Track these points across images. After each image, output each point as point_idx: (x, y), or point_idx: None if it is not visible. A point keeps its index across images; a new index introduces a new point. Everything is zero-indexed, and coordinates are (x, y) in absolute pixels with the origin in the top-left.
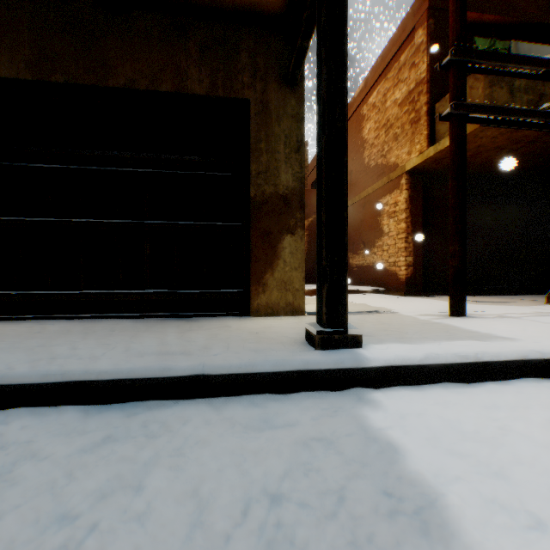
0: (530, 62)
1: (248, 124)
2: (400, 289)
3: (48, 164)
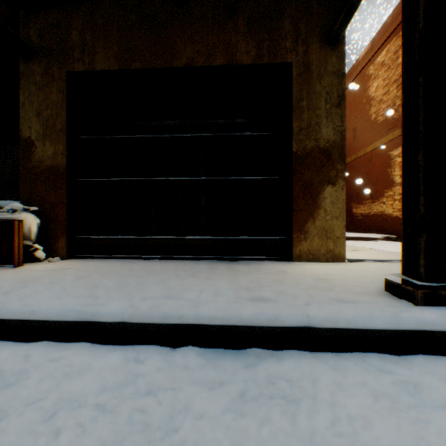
0: None
1: (290, 85)
2: None
3: (128, 135)
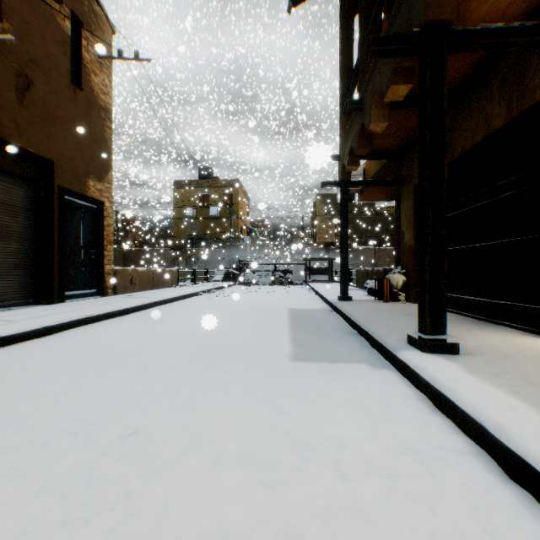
0: None
1: None
2: None
3: None
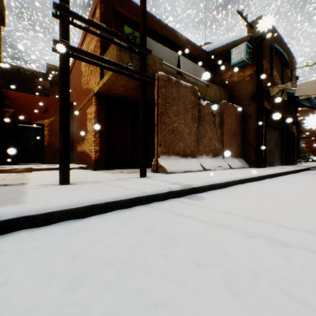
0: (114, 35)
1: None
2: (92, 166)
3: None
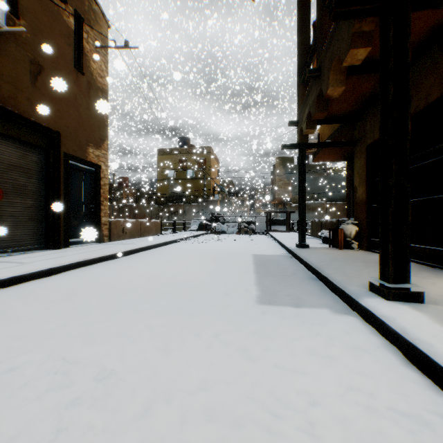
0: None
1: None
2: None
3: None
